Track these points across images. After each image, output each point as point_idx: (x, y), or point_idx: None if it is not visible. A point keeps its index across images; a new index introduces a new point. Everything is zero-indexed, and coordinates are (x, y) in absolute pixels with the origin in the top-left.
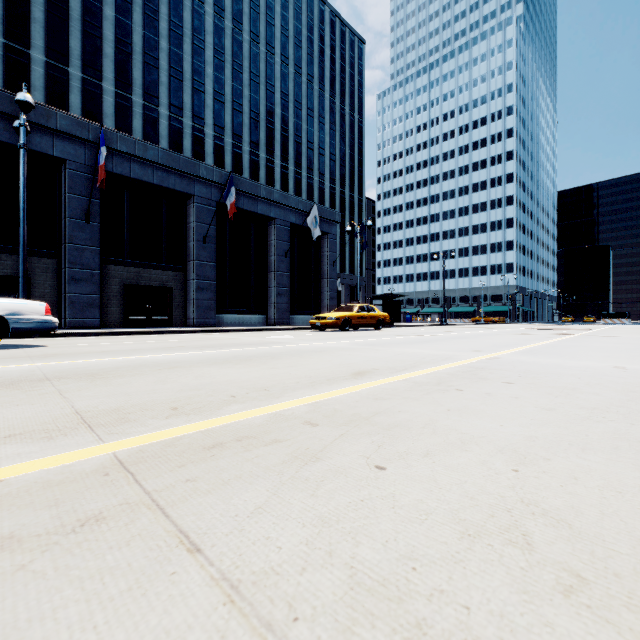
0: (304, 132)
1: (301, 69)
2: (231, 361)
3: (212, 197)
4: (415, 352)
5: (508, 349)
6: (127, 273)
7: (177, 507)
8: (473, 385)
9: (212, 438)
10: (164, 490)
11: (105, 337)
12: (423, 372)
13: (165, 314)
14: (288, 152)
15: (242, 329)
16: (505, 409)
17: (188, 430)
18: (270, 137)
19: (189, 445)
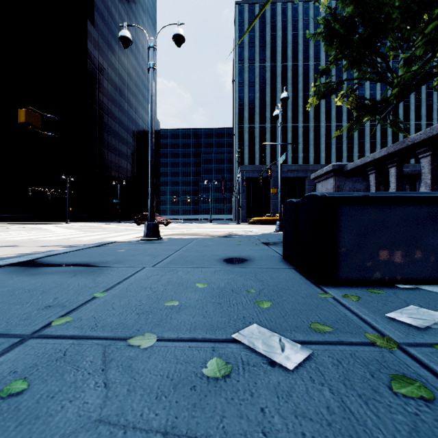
0: (435, 95)
1: None
2: None
3: None
4: None
5: None
6: None
7: None
8: None
9: None
10: None
11: None
12: None
13: None
14: (420, 114)
15: None
16: None
17: None
18: (406, 110)
19: None
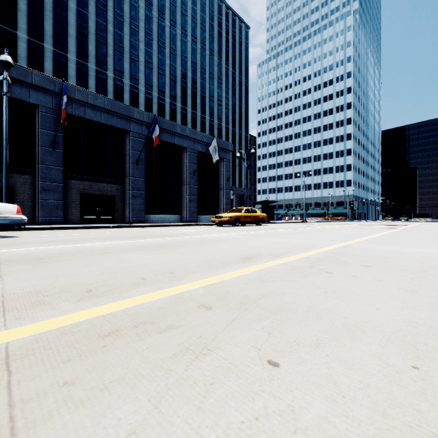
0: (207, 89)
1: (205, 46)
2: (149, 248)
3: (143, 132)
4: (288, 241)
5: (355, 239)
6: (83, 185)
7: (33, 432)
8: (339, 268)
9: (111, 324)
10: (32, 400)
11: (64, 230)
12: (297, 257)
13: (109, 214)
14: (196, 103)
15: (163, 225)
16: (374, 291)
17: (91, 314)
18: (184, 92)
19: (86, 332)
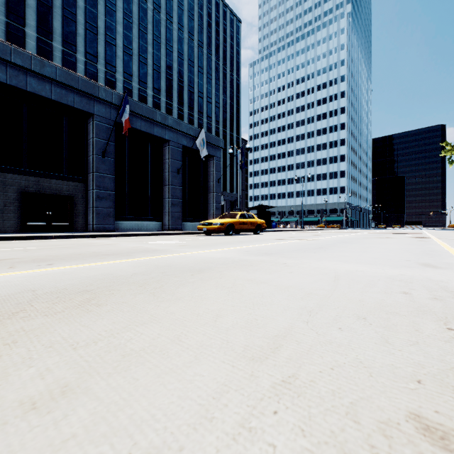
0: (196, 84)
1: (193, 36)
2: None
3: (111, 117)
4: (351, 271)
5: None
6: (25, 181)
7: None
8: None
9: None
10: None
11: None
12: None
13: (65, 220)
14: (183, 98)
15: (134, 234)
16: None
17: None
18: (169, 86)
19: None
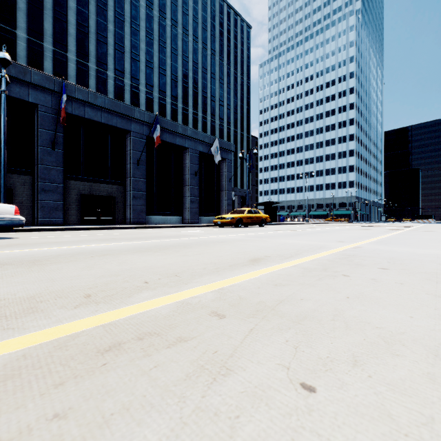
0: (209, 89)
1: (207, 45)
2: (152, 249)
3: (144, 132)
4: (294, 242)
5: (363, 240)
6: (83, 186)
7: None
8: (355, 271)
9: (112, 335)
10: None
11: (64, 231)
12: (307, 259)
13: (110, 215)
14: (198, 103)
15: (165, 226)
16: (401, 296)
17: (90, 324)
18: (185, 93)
19: (83, 346)
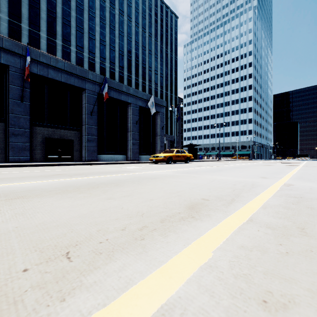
0: (147, 62)
1: (145, 30)
2: (79, 189)
3: (96, 90)
4: (222, 179)
5: (282, 176)
6: (47, 131)
7: None
8: None
9: None
10: None
11: (24, 167)
12: (256, 205)
13: (69, 154)
14: (139, 72)
15: (111, 163)
16: None
17: None
18: (129, 64)
19: None
